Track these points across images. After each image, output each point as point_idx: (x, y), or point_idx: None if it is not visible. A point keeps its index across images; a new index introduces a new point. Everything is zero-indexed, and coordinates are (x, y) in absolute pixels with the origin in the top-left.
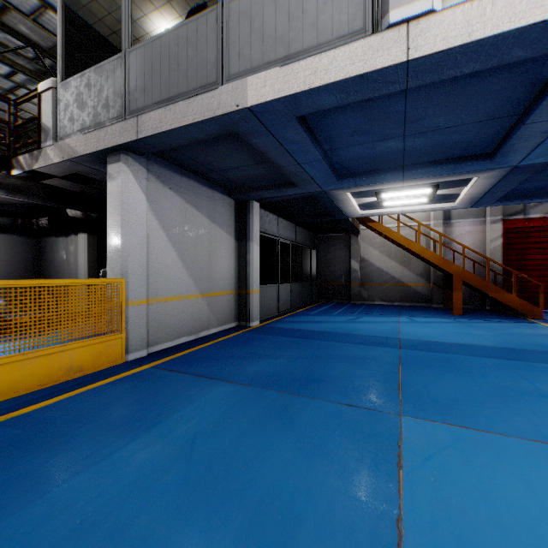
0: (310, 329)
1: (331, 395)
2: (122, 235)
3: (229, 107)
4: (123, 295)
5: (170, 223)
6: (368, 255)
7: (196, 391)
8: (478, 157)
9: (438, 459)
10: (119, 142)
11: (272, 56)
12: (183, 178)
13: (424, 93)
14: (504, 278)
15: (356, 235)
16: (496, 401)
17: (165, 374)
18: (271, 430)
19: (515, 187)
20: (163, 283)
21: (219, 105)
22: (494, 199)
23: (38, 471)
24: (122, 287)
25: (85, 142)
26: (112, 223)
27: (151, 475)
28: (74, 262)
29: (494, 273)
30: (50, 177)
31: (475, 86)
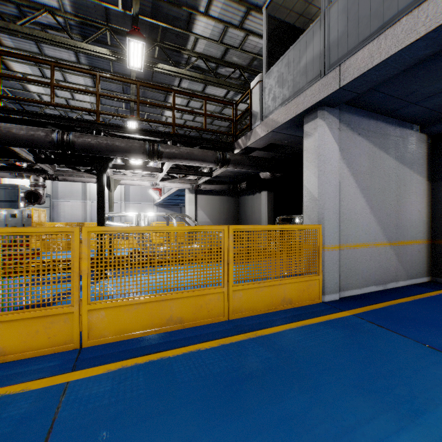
0: None
1: None
2: (318, 185)
3: None
4: (320, 240)
5: (359, 169)
6: None
7: None
8: None
9: None
10: (318, 99)
11: None
12: (371, 121)
13: None
14: None
15: None
16: None
17: (377, 330)
18: None
19: None
20: (352, 230)
21: None
22: None
23: (306, 419)
24: (319, 232)
25: (285, 112)
26: (308, 176)
27: None
28: (258, 212)
29: None
30: (254, 150)
31: None
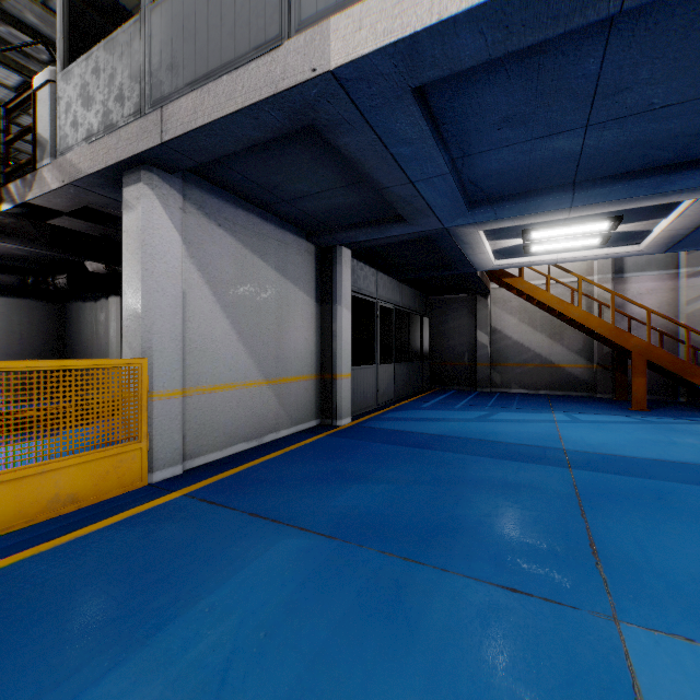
0: (424, 431)
1: (476, 563)
2: (142, 293)
3: (299, 74)
4: (144, 384)
5: (219, 276)
6: (502, 324)
7: (245, 548)
8: None
9: None
10: (136, 150)
11: None
12: (239, 211)
13: (642, 32)
14: None
15: (485, 297)
16: None
17: (202, 510)
18: (372, 650)
19: None
20: (209, 365)
21: (284, 73)
22: None
23: None
24: (142, 371)
25: (91, 155)
26: (130, 276)
27: None
28: (105, 335)
29: (692, 349)
30: (53, 214)
31: None
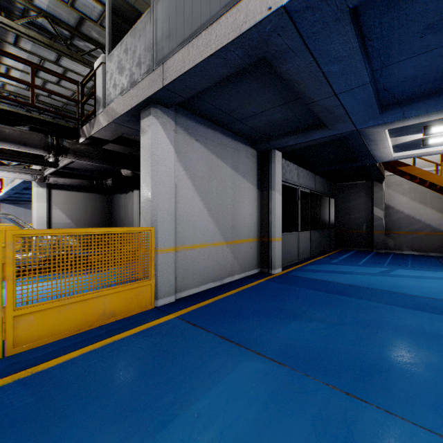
0: (338, 281)
1: (417, 409)
2: (151, 186)
3: (258, 16)
4: (153, 243)
5: (197, 173)
6: (394, 202)
7: (219, 364)
8: None
9: None
10: (148, 94)
11: None
12: (209, 130)
13: None
14: None
15: (380, 182)
16: None
17: (188, 330)
18: None
19: None
20: (190, 231)
21: (246, 19)
22: None
23: None
24: (151, 235)
25: (123, 102)
26: (144, 175)
27: None
28: (131, 213)
29: None
30: (104, 142)
31: None
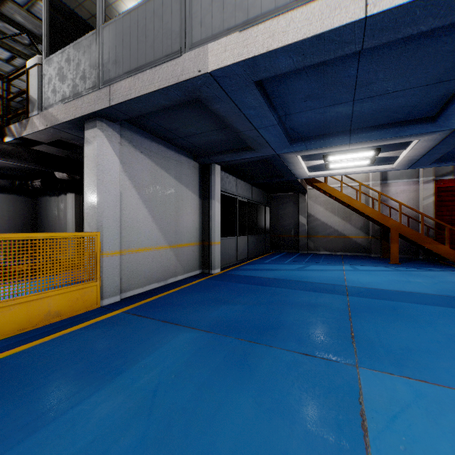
0: (265, 276)
1: (288, 343)
2: (97, 193)
3: (191, 73)
4: (98, 247)
5: (141, 182)
6: (314, 211)
7: (161, 337)
8: (420, 120)
9: (404, 420)
10: (94, 109)
11: (232, 23)
12: (153, 143)
13: (376, 56)
14: (435, 231)
15: (304, 194)
16: (449, 351)
17: (134, 319)
18: (230, 381)
19: (450, 149)
20: (135, 236)
21: (183, 72)
22: (430, 161)
23: None
24: (97, 240)
25: (65, 111)
26: (89, 183)
27: (108, 434)
28: (64, 217)
29: (426, 227)
30: (38, 143)
31: (427, 48)
